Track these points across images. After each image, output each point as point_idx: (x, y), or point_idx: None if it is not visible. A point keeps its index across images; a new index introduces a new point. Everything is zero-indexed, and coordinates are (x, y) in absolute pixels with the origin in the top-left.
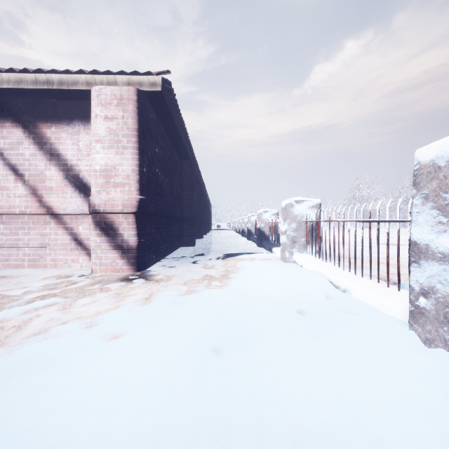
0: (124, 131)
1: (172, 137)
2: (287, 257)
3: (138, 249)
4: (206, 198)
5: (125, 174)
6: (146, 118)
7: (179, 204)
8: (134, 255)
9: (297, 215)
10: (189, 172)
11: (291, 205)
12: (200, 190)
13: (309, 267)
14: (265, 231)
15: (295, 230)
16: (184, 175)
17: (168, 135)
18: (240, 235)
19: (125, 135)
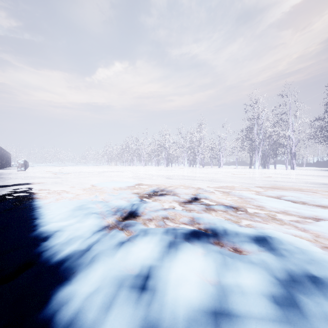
0: None
1: None
2: None
3: None
4: (6, 153)
5: None
6: None
7: None
8: None
9: None
10: None
11: None
12: (3, 152)
13: None
14: None
15: None
16: None
17: None
18: None
19: None
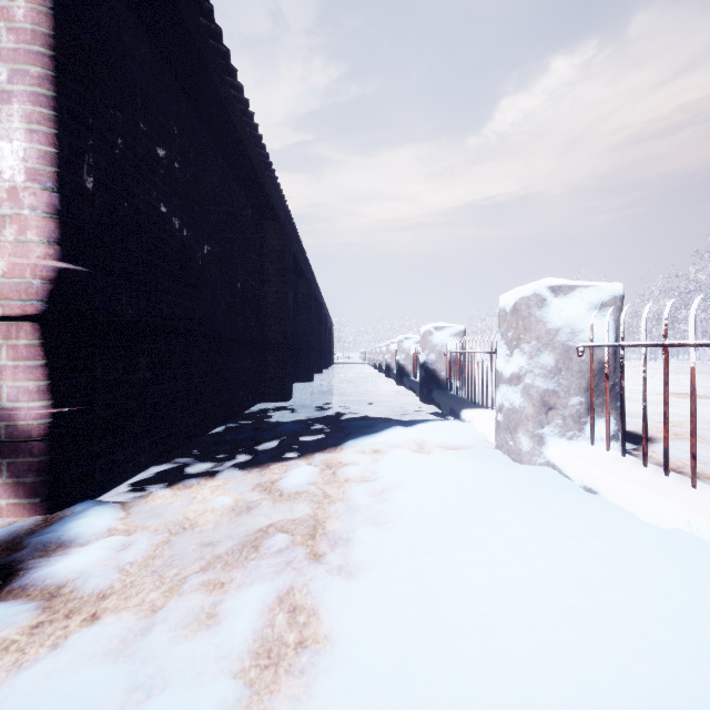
0: (1, 40)
1: (224, 149)
2: (525, 451)
3: (54, 439)
4: (322, 308)
5: (5, 185)
6: (96, 21)
7: (254, 312)
8: (35, 459)
9: (557, 330)
10: (278, 246)
11: (539, 301)
12: (309, 291)
13: (646, 512)
14: (438, 369)
15: (552, 373)
16: (267, 252)
17: (213, 139)
18: (383, 374)
19: (3, 52)
